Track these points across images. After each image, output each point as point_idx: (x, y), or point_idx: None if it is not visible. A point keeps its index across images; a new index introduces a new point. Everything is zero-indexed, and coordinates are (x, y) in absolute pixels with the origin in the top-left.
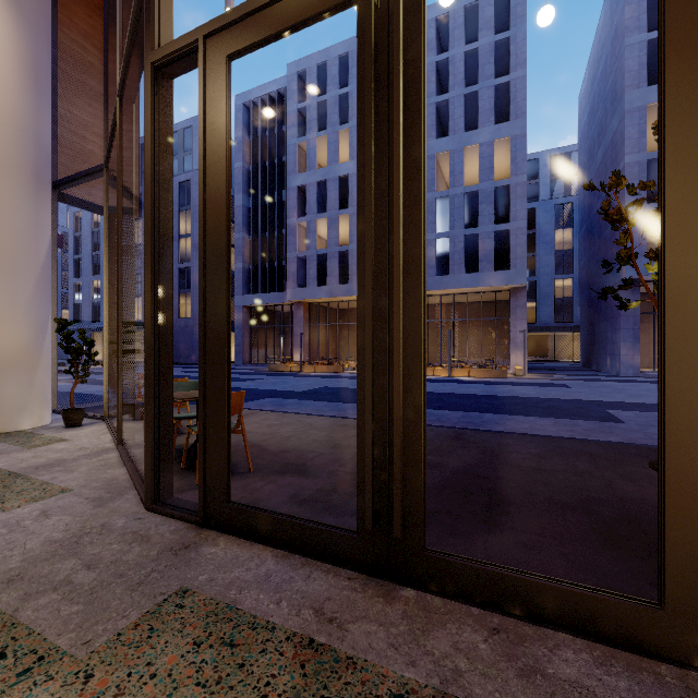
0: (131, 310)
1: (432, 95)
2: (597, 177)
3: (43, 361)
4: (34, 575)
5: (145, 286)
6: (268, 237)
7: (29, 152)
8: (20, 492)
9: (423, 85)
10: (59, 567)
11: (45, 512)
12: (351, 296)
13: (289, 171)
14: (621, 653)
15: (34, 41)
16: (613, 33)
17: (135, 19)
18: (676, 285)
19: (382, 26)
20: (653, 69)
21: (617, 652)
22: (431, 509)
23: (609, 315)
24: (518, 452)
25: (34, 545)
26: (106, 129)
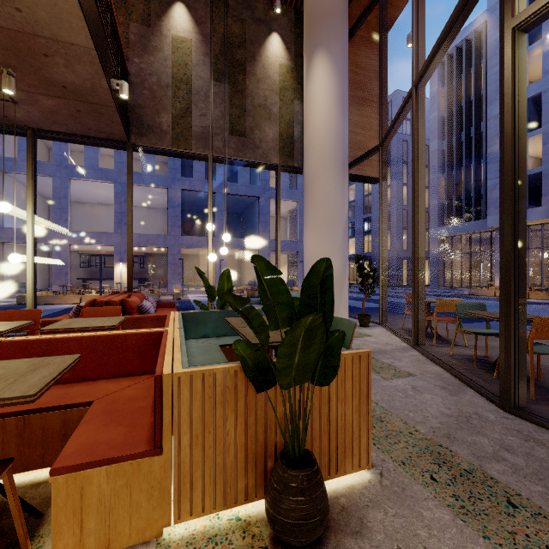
0: (423, 245)
1: None
2: None
3: (345, 282)
4: (462, 439)
5: (503, 221)
6: (464, 171)
7: (340, 151)
8: (381, 368)
9: None
10: (477, 440)
11: (414, 387)
12: None
13: (489, 101)
14: None
15: (342, 81)
16: None
17: (459, 10)
18: None
19: None
20: None
21: None
22: None
23: None
24: None
25: (435, 413)
26: (380, 119)
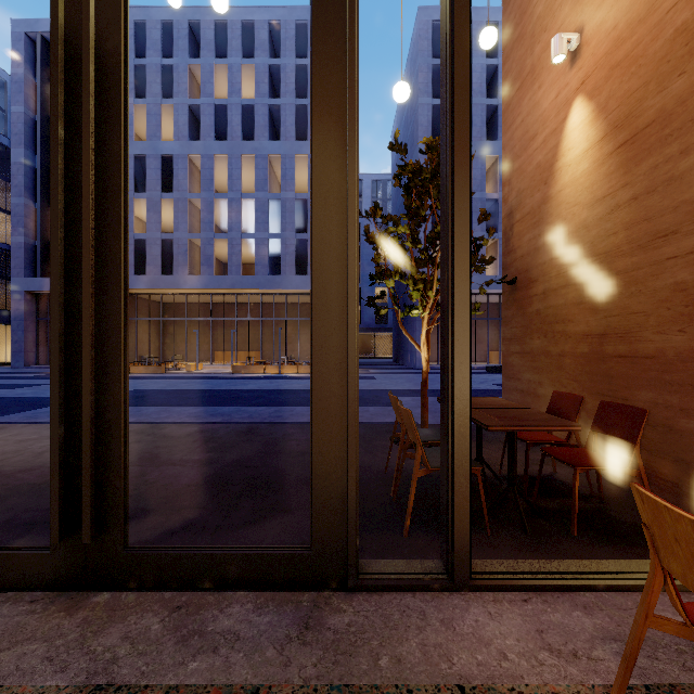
0: None
1: (265, 96)
2: (402, 205)
3: None
4: None
5: None
6: None
7: None
8: None
9: (123, 81)
10: None
11: None
12: (177, 289)
13: None
14: (280, 594)
15: None
16: (412, 90)
17: None
18: (319, 297)
19: (78, 4)
20: (438, 128)
21: (278, 594)
22: (179, 507)
23: (409, 319)
24: (297, 439)
25: None
26: None
